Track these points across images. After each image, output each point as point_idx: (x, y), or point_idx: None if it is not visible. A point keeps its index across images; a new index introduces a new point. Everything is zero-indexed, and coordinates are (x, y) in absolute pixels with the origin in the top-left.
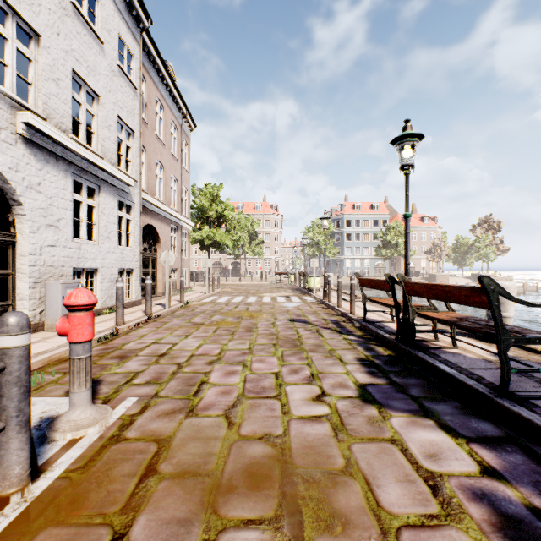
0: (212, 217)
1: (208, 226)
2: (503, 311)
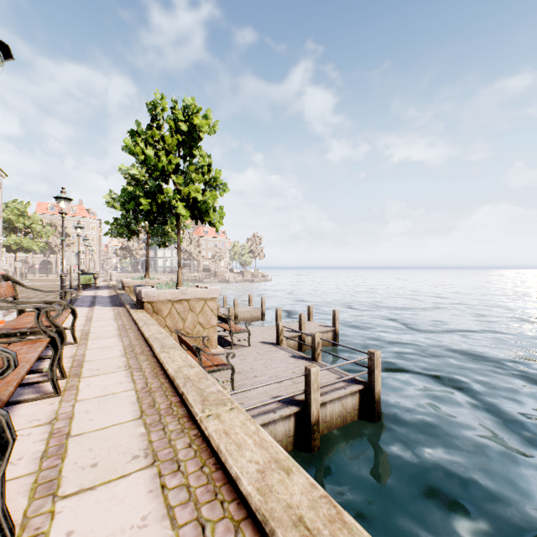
0: (20, 228)
1: (15, 235)
2: (112, 278)
